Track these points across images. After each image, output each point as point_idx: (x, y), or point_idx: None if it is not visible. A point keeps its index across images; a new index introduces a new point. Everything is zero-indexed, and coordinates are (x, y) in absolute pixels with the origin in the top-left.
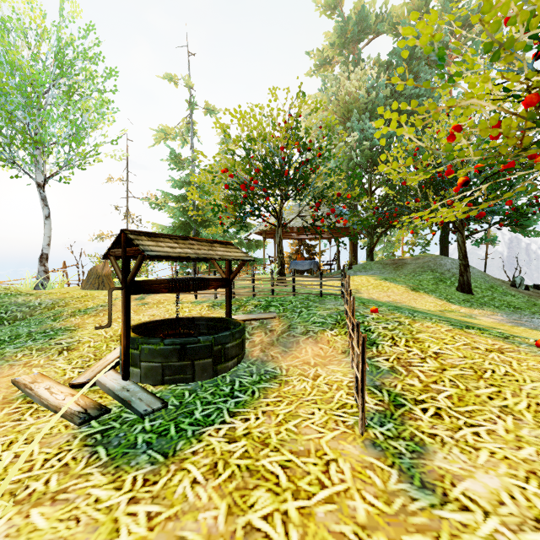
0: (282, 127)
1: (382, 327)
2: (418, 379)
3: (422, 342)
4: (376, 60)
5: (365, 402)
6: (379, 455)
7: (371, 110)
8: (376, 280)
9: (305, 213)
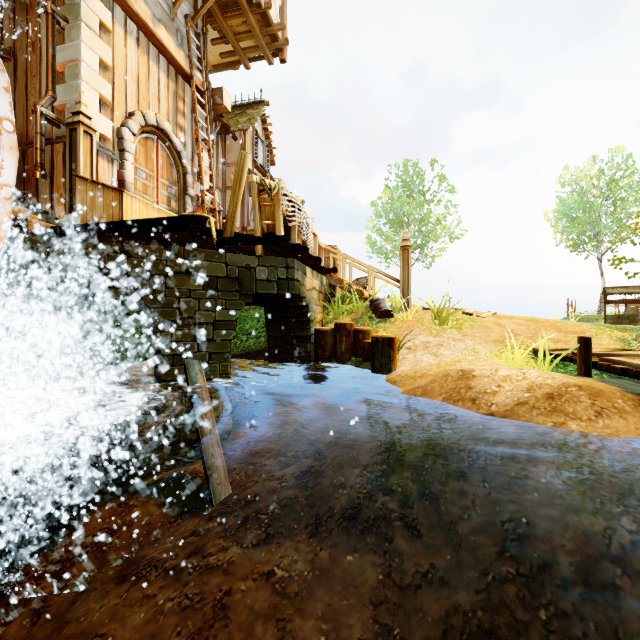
0: None
1: None
2: None
3: None
4: None
5: None
6: None
7: None
8: None
9: None
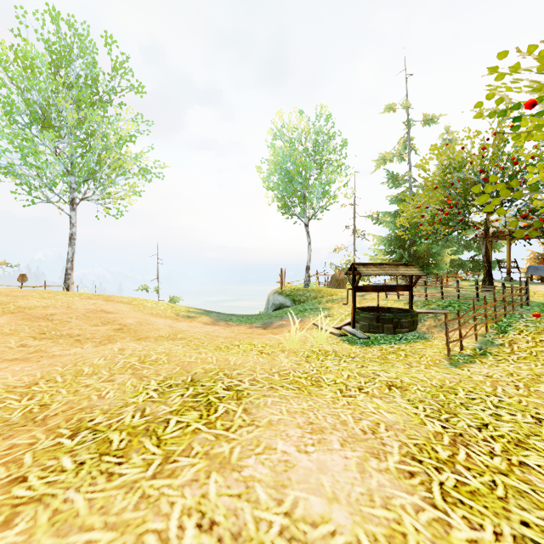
0: (479, 155)
1: (523, 325)
2: (511, 349)
3: (541, 334)
4: None
5: (465, 352)
6: (447, 360)
7: None
8: None
9: None
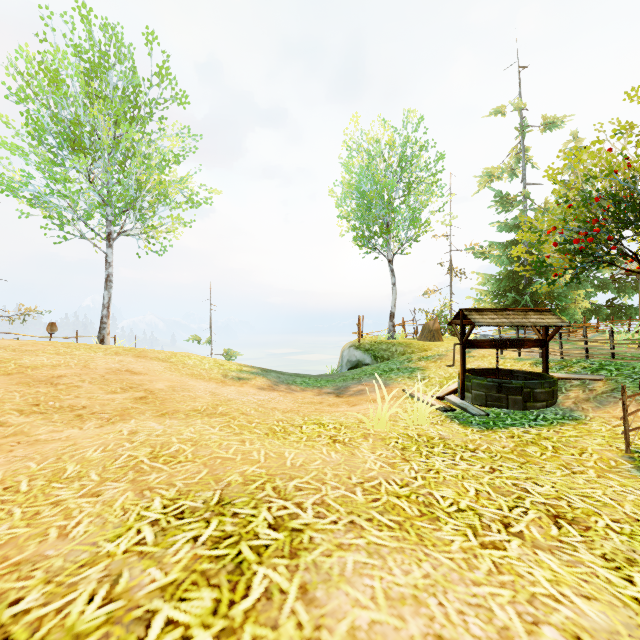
0: (639, 155)
1: None
2: None
3: None
4: None
5: None
6: (628, 460)
7: None
8: None
9: None
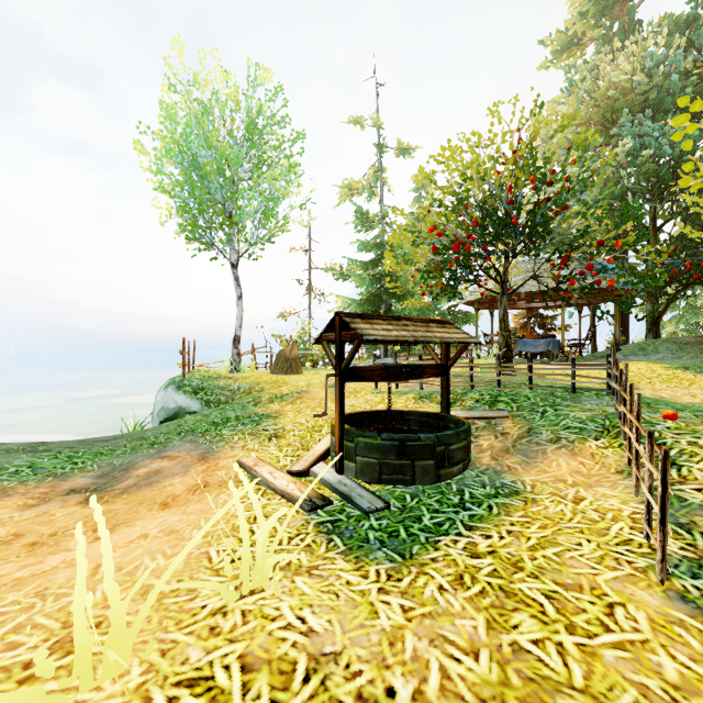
0: (509, 160)
1: (687, 442)
2: None
3: None
4: (665, 19)
5: None
6: (693, 612)
7: (655, 102)
8: (667, 369)
9: (538, 271)
